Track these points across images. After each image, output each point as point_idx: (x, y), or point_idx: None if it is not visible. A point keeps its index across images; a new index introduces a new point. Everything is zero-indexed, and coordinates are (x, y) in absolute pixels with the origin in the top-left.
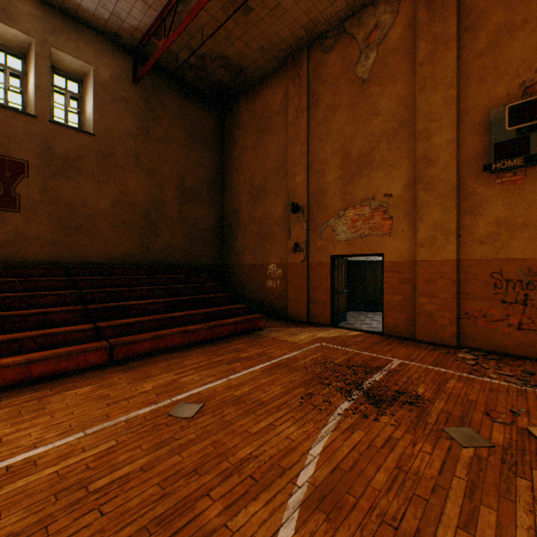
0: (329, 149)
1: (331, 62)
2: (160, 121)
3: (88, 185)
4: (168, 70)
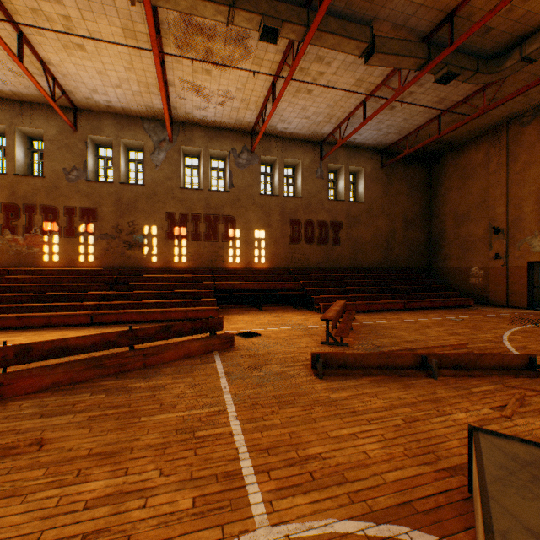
0: (525, 191)
1: (526, 133)
2: (393, 184)
3: (362, 228)
4: (397, 153)
